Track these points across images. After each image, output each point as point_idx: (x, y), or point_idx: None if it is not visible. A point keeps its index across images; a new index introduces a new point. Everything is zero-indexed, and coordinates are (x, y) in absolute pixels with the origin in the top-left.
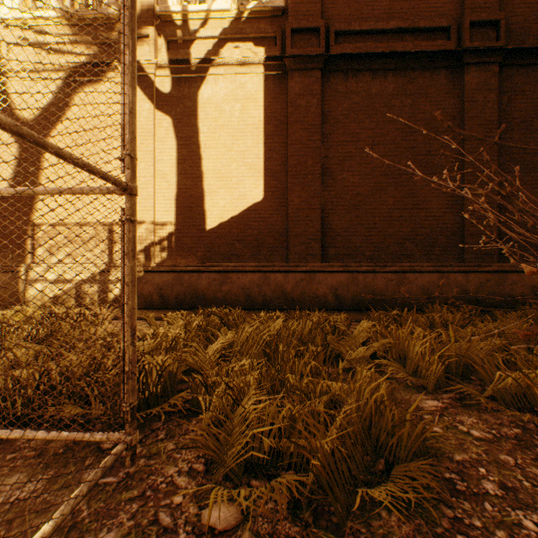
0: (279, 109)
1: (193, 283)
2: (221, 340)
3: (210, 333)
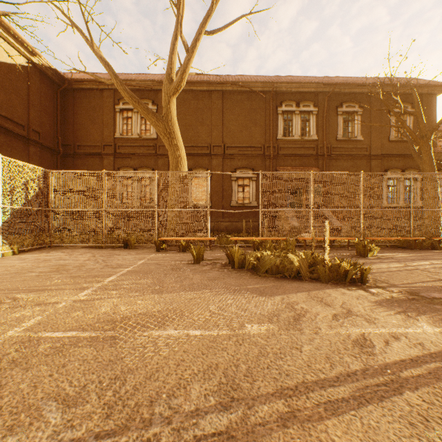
0: None
1: None
2: None
3: None
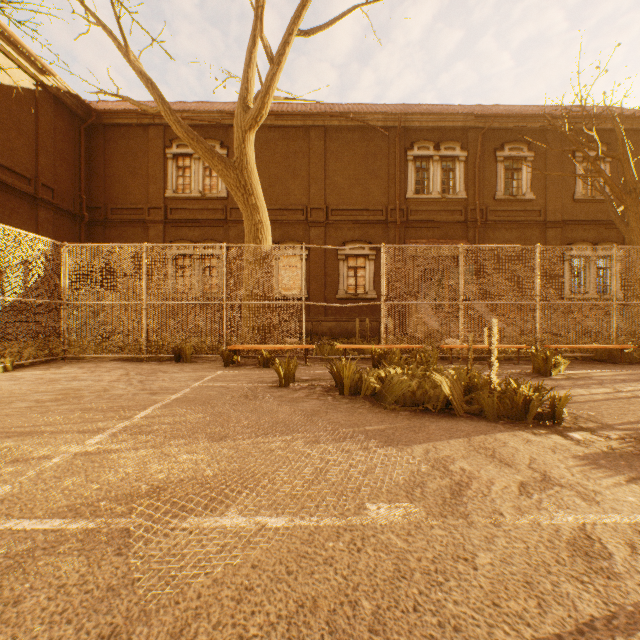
0: None
1: None
2: None
3: None
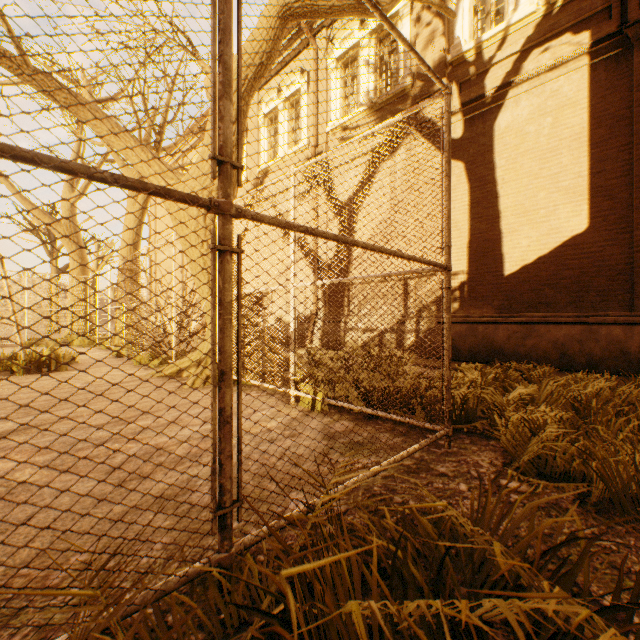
0: (615, 102)
1: (488, 335)
2: (519, 390)
3: (508, 386)
